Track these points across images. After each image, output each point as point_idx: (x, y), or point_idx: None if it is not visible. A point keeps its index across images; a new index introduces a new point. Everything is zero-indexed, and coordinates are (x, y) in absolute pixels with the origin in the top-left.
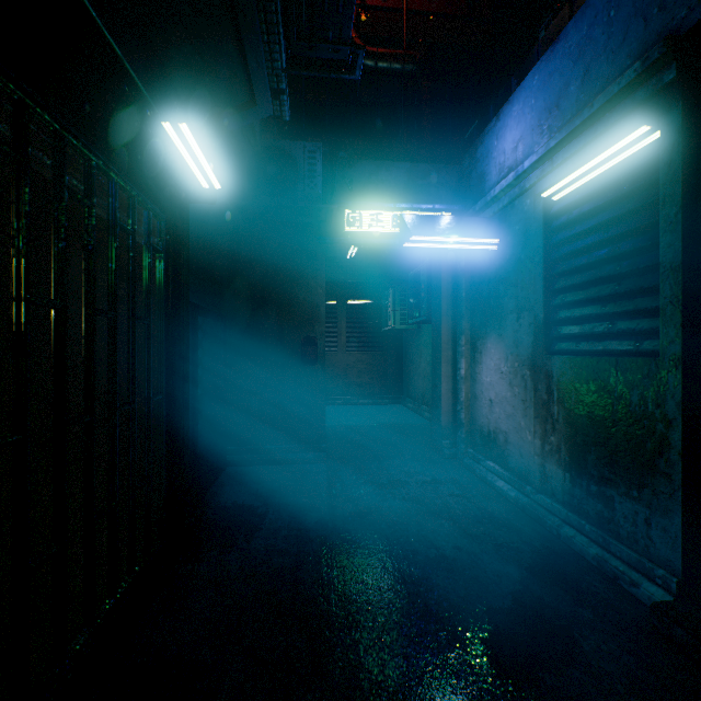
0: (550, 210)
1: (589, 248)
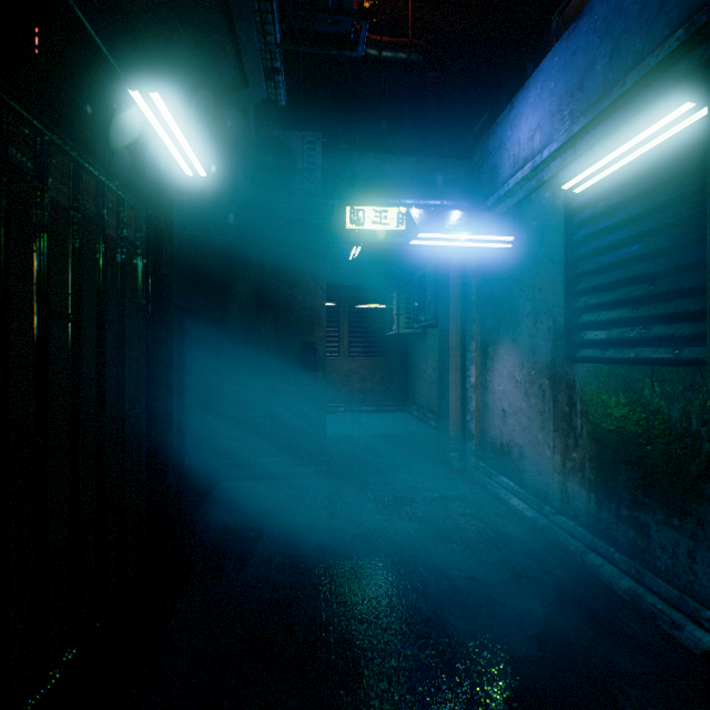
0: (571, 204)
1: (618, 244)
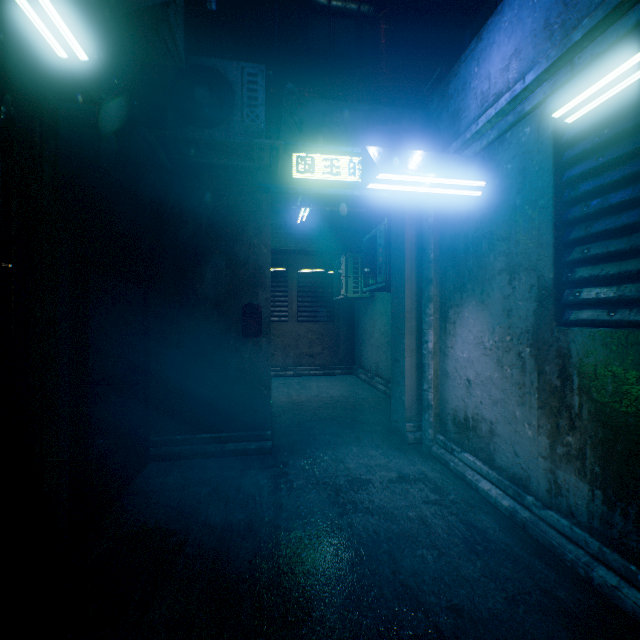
0: (561, 137)
1: (636, 176)
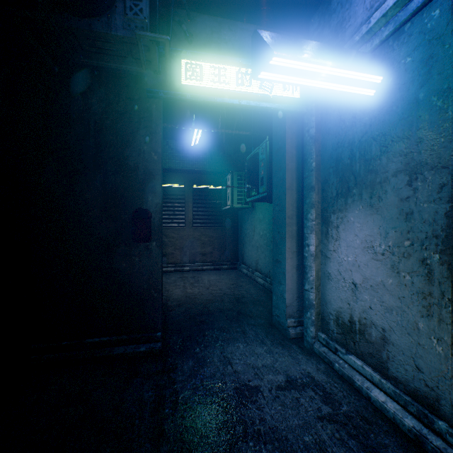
0: None
1: None
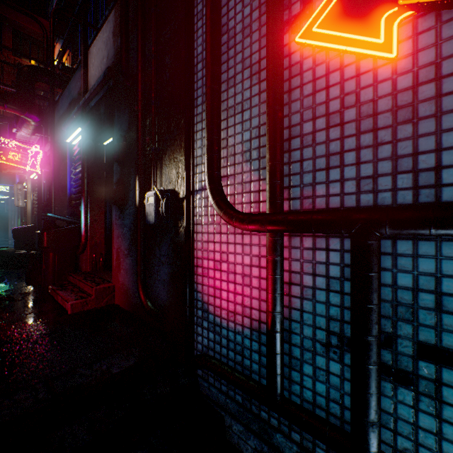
0: None
1: None
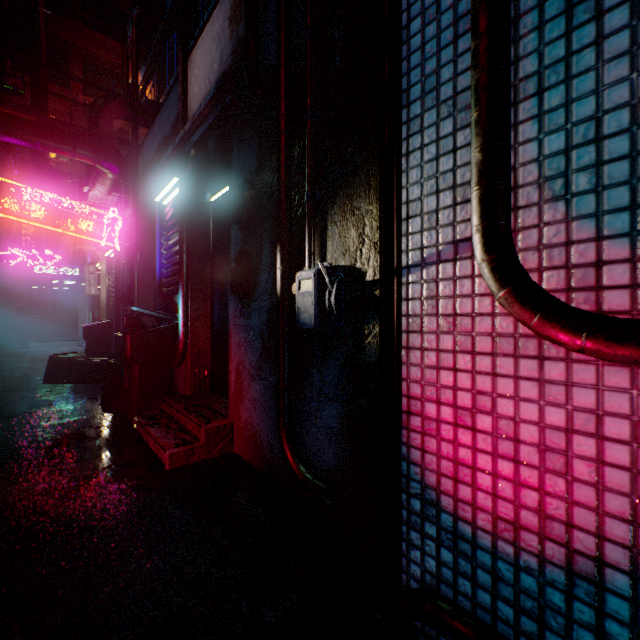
0: None
1: None
